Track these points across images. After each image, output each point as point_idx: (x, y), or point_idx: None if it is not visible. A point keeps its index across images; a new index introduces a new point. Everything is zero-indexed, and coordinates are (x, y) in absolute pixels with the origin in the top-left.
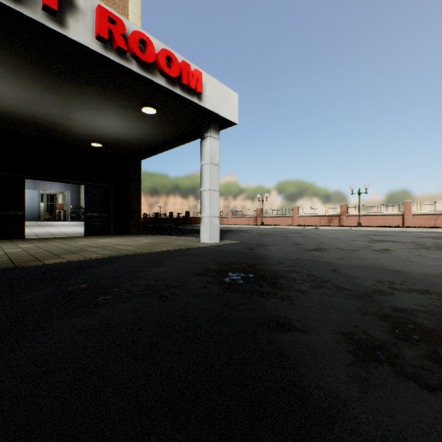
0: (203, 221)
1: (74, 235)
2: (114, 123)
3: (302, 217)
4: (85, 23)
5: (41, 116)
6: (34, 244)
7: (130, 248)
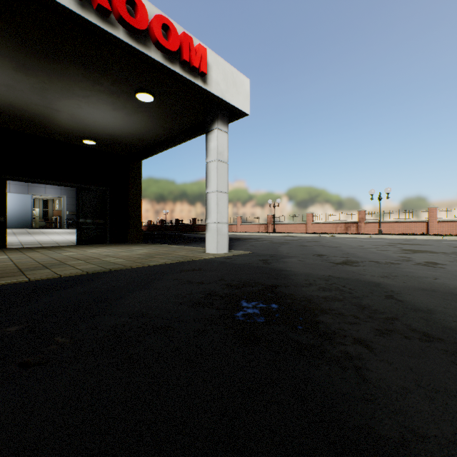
0: (209, 228)
1: (65, 244)
2: (106, 115)
3: (317, 224)
4: None
5: (20, 106)
6: (8, 256)
7: (119, 261)
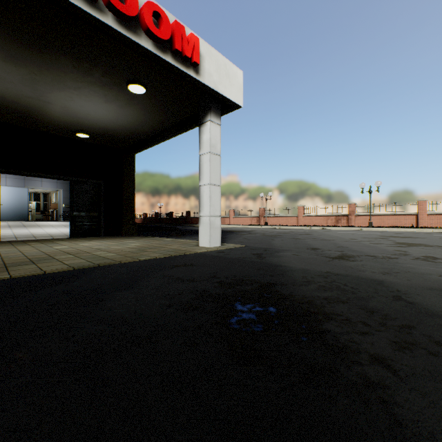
0: (201, 221)
1: (59, 237)
2: (98, 108)
3: (308, 217)
4: None
5: (11, 98)
6: None
7: (109, 256)
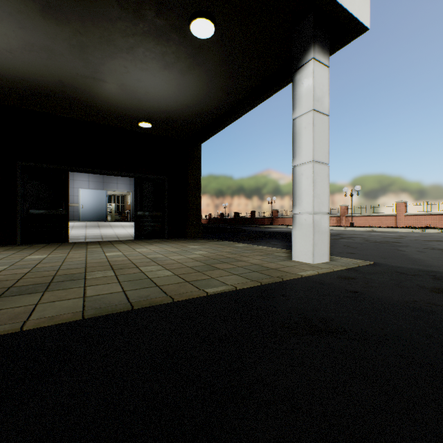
0: (297, 221)
1: (124, 239)
2: (157, 80)
3: (413, 216)
4: None
5: (68, 81)
6: (48, 255)
7: (160, 277)
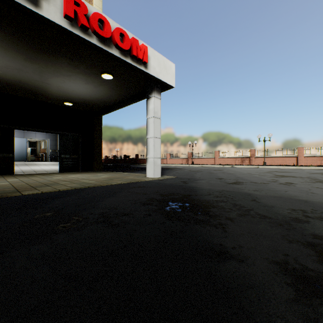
0: (148, 161)
1: (51, 172)
2: (81, 87)
3: (222, 158)
4: (56, 5)
5: (25, 81)
6: (19, 179)
7: (92, 182)
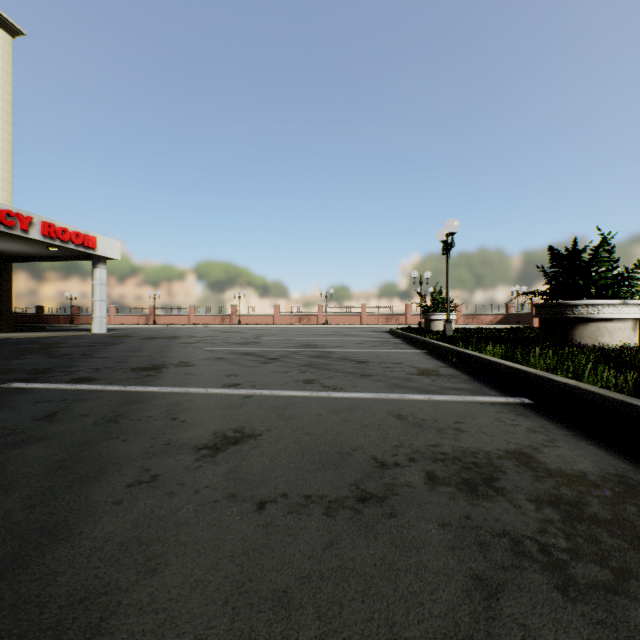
0: (95, 320)
1: None
2: (11, 246)
3: (199, 316)
4: (37, 229)
5: None
6: None
7: (48, 335)
